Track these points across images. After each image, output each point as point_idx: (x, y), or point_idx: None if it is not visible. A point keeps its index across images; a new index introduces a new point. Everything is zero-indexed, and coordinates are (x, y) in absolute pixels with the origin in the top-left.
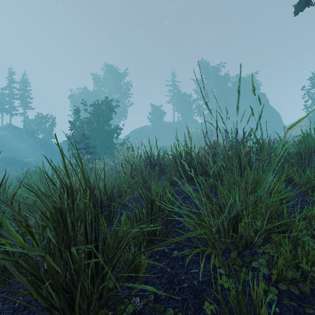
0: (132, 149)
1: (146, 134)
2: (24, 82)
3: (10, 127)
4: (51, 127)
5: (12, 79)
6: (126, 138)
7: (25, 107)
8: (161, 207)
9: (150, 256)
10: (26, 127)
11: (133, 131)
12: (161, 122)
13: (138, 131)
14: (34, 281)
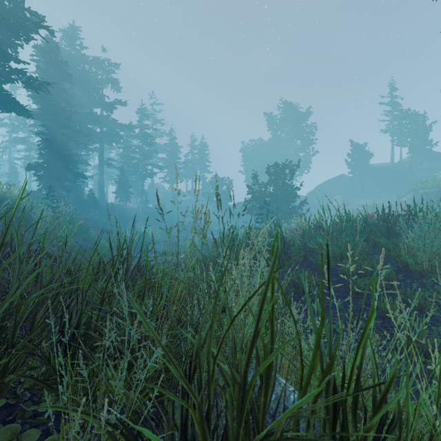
0: (304, 218)
1: (340, 188)
2: (202, 146)
3: (192, 192)
4: (227, 190)
5: (194, 145)
6: (310, 195)
7: (204, 170)
8: (310, 247)
9: (304, 263)
10: (204, 191)
11: (320, 184)
12: (366, 168)
13: (327, 184)
14: (268, 259)
